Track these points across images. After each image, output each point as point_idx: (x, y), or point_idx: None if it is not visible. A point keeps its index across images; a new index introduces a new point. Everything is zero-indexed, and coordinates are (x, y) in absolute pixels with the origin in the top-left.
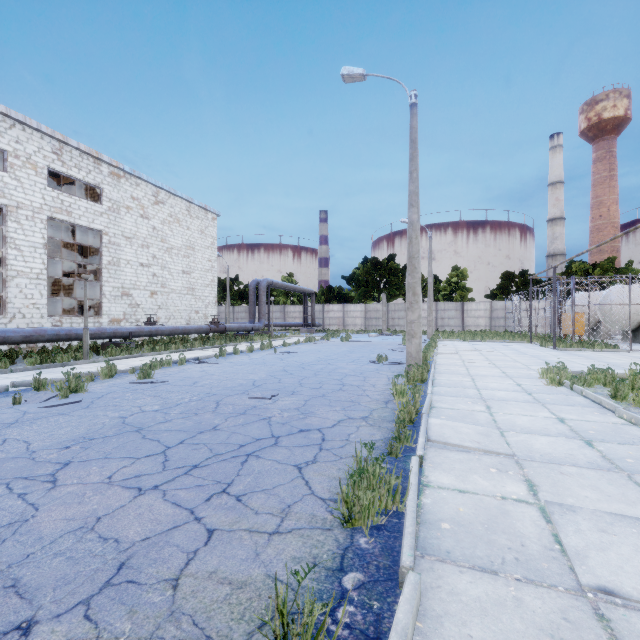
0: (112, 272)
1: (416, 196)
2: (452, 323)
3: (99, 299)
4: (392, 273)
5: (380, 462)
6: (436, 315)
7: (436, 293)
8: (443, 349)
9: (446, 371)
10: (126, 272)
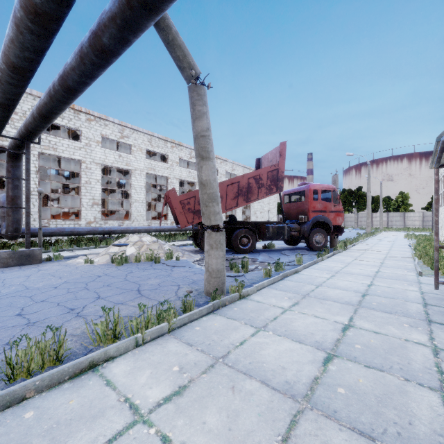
0: (252, 206)
1: (369, 189)
2: (397, 224)
3: (249, 215)
4: (360, 197)
5: (362, 236)
6: (387, 219)
7: (389, 206)
8: (383, 233)
9: (379, 236)
10: (255, 205)
